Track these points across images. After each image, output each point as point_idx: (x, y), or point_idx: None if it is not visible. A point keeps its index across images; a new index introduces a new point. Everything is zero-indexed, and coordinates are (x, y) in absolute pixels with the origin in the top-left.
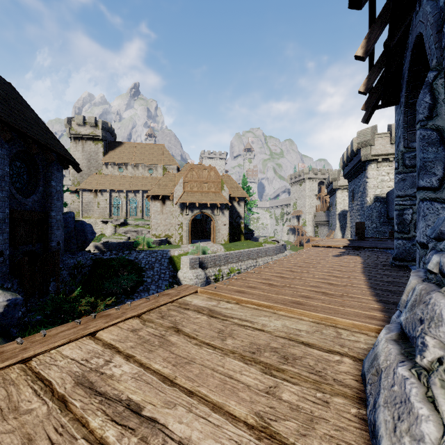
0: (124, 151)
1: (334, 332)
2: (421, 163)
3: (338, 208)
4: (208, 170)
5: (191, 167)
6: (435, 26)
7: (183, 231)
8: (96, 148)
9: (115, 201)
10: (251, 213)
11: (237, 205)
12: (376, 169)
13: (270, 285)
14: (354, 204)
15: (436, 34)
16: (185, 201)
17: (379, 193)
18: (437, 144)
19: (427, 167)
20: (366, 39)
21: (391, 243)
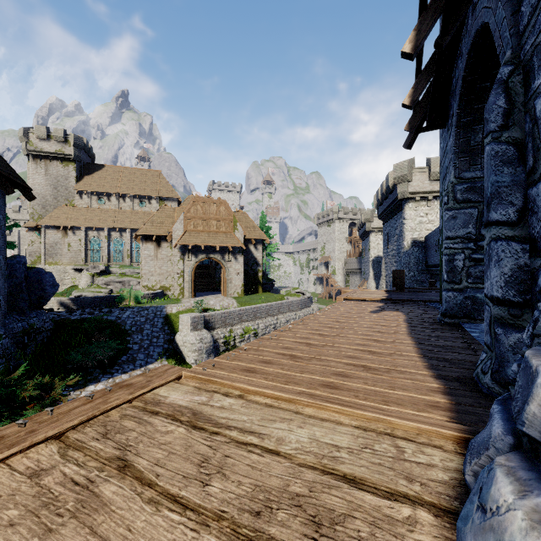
0: (106, 176)
1: (391, 446)
2: (494, 188)
3: (372, 254)
4: (217, 205)
5: (195, 200)
6: (510, 6)
7: (185, 282)
8: (66, 171)
9: (92, 243)
10: (271, 258)
11: (254, 249)
12: (414, 209)
13: (293, 357)
14: (390, 249)
15: (511, 16)
16: (187, 244)
17: (418, 237)
18: (514, 164)
19: (502, 195)
20: (415, 31)
21: (434, 294)
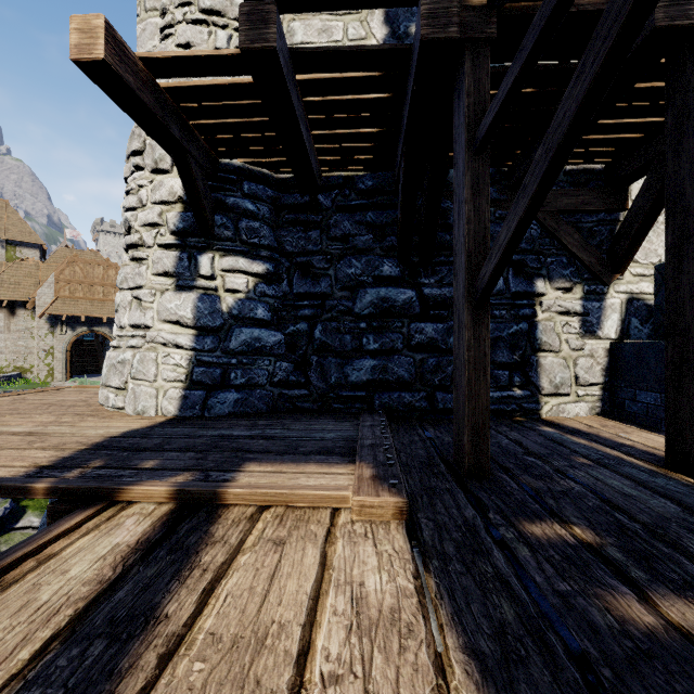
0: None
1: None
2: None
3: None
4: (104, 267)
5: (72, 260)
6: None
7: (56, 361)
8: None
9: None
10: None
11: None
12: None
13: None
14: None
15: None
16: (59, 313)
17: None
18: None
19: None
20: None
21: None
